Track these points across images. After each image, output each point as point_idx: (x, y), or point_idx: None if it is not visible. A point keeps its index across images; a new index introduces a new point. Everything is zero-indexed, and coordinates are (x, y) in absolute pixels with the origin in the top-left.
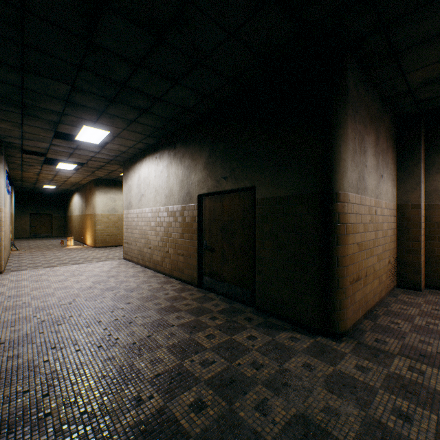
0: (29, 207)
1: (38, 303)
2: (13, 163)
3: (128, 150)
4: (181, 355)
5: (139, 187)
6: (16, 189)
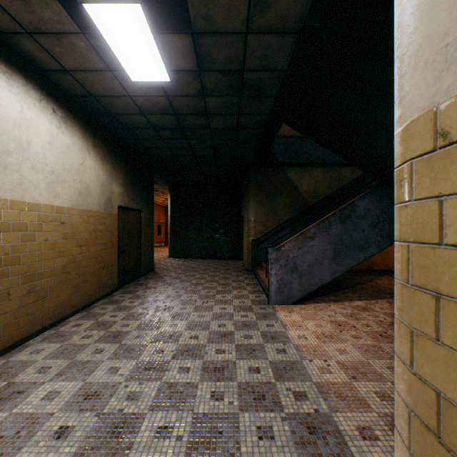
0: None
1: (229, 308)
2: None
3: None
4: (194, 275)
5: None
6: None
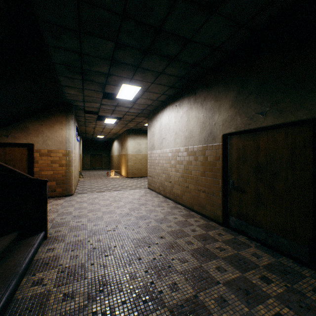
0: (90, 150)
1: (91, 226)
2: (80, 121)
3: (153, 103)
4: None
5: (161, 132)
6: (83, 139)
